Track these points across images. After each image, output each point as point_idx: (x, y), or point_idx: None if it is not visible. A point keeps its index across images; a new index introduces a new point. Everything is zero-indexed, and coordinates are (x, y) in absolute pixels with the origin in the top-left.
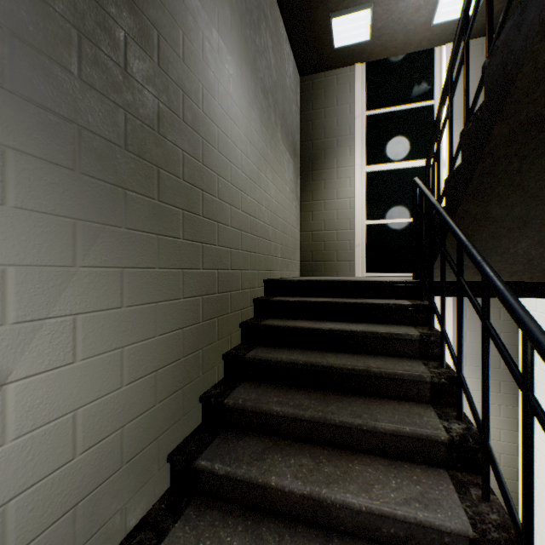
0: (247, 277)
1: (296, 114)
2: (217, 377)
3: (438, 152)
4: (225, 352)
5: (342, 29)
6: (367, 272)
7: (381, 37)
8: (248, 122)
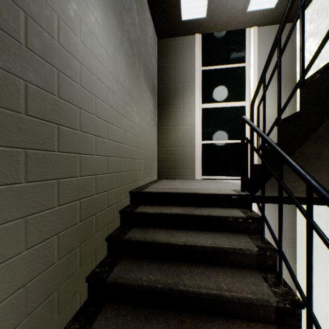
0: (113, 194)
1: (155, 65)
2: (79, 303)
3: (264, 98)
4: (89, 273)
5: (188, 6)
6: (203, 175)
7: (213, 16)
8: (114, 63)
